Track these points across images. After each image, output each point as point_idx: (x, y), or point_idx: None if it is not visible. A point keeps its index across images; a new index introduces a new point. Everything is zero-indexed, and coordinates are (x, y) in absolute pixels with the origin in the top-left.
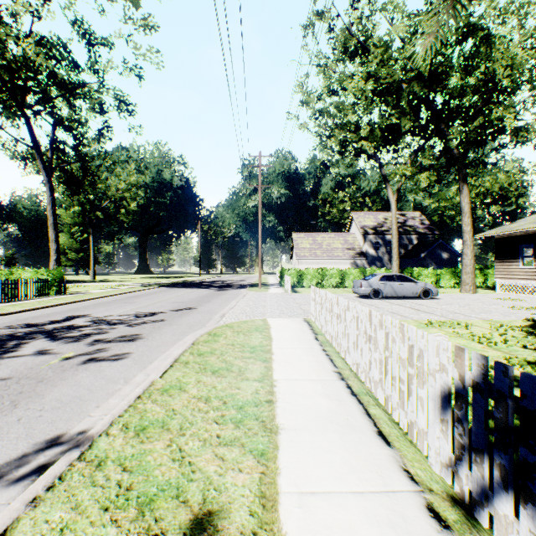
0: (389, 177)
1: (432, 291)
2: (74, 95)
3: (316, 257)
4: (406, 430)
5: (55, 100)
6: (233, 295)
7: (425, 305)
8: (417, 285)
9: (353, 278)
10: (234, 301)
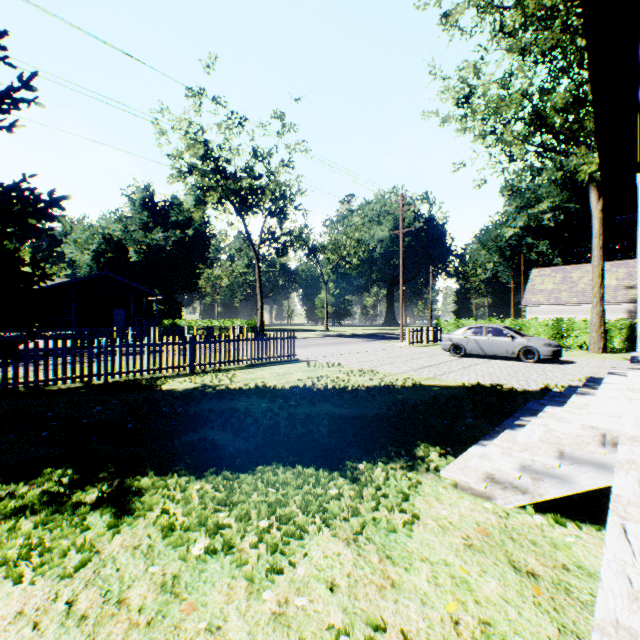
0: (593, 174)
1: (538, 350)
2: (265, 195)
3: (555, 303)
4: (126, 378)
5: (263, 200)
6: (349, 344)
7: (476, 365)
8: (514, 341)
9: (533, 333)
10: (323, 347)
